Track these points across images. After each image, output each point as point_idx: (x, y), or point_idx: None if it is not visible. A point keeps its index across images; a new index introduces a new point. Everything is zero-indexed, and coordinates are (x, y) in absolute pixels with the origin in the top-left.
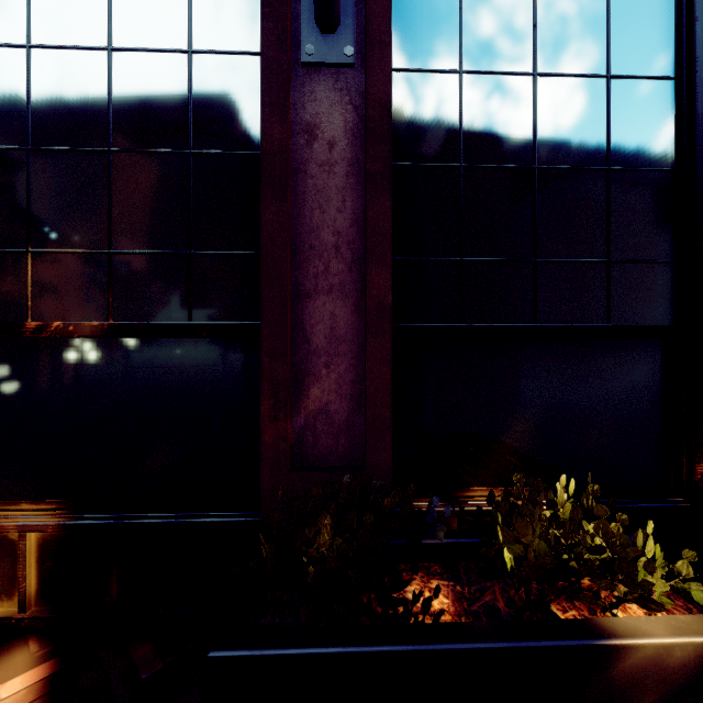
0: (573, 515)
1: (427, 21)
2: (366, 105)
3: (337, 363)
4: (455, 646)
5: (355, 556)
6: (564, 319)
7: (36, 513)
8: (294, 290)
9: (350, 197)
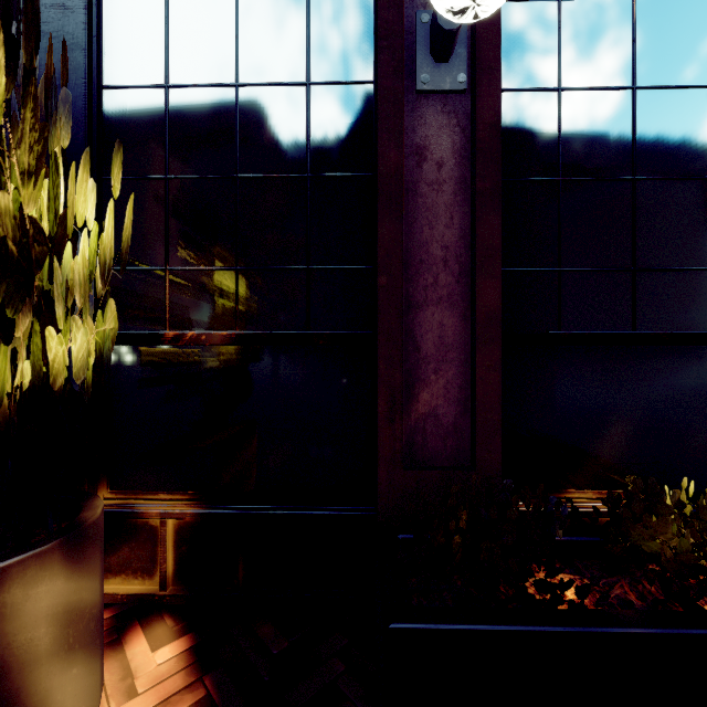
0: (703, 516)
1: (526, 42)
2: (476, 128)
3: (445, 369)
4: (611, 629)
5: (513, 545)
6: (663, 326)
7: (173, 502)
8: (405, 301)
9: (458, 213)
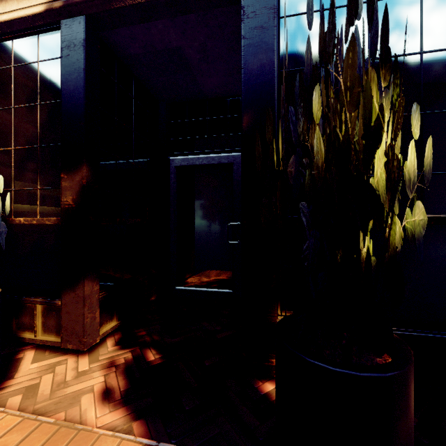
0: None
1: None
2: None
3: None
4: None
5: None
6: None
7: None
8: None
9: None
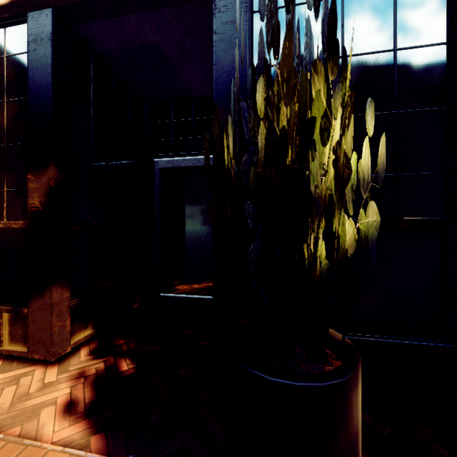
0: None
1: None
2: None
3: None
4: None
5: None
6: None
7: None
8: None
9: None
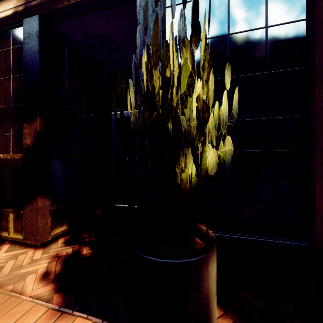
0: None
1: None
2: None
3: None
4: None
5: None
6: None
7: None
8: None
9: None
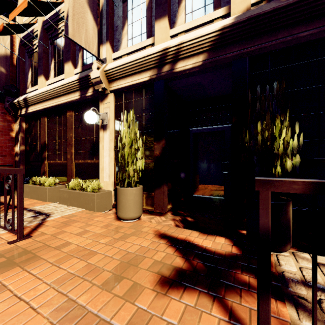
0: None
1: None
2: None
3: None
4: None
5: None
6: None
7: None
8: None
9: None
